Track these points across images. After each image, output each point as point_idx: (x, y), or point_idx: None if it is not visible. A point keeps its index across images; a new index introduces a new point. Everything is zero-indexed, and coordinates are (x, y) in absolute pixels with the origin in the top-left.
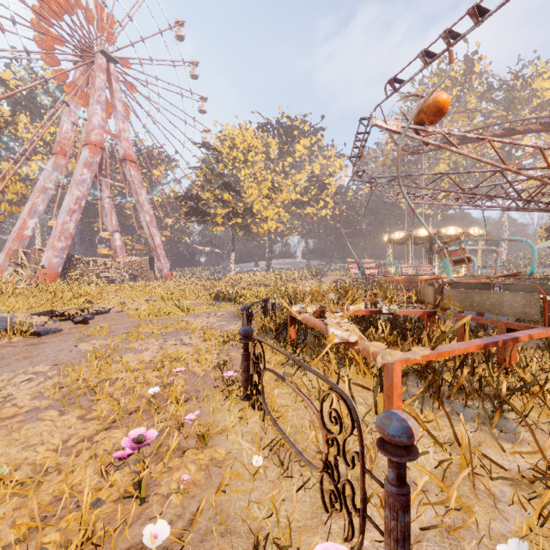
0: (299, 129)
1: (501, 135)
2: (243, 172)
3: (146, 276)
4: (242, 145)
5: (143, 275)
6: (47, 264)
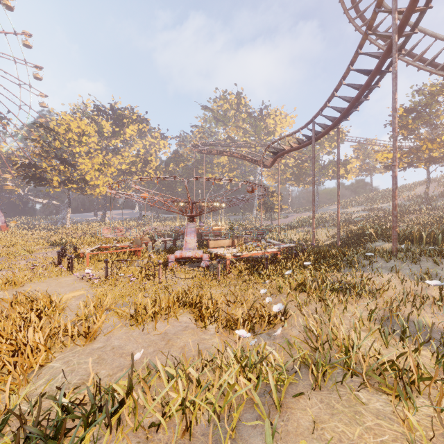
0: (128, 119)
1: (230, 156)
2: (78, 149)
3: None
4: (77, 129)
5: None
6: None
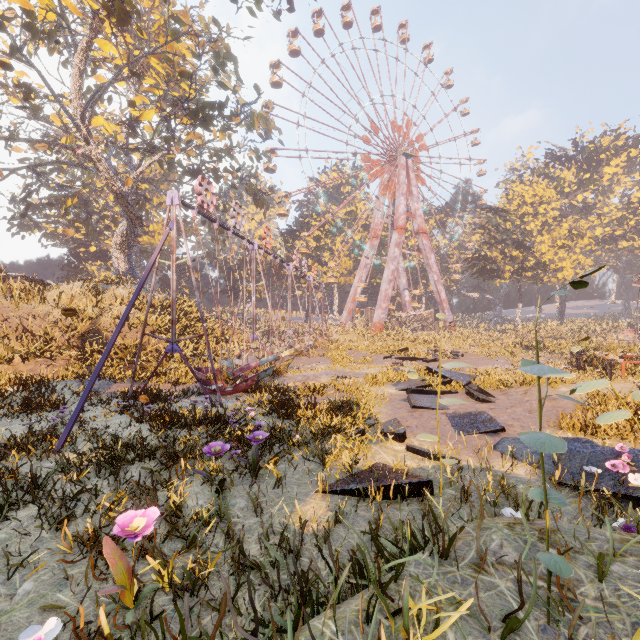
0: (608, 151)
1: None
2: (532, 224)
3: (432, 326)
4: (532, 199)
5: (429, 325)
6: (378, 319)
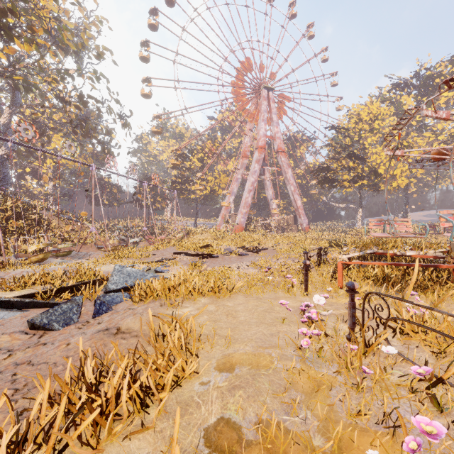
0: (442, 75)
1: None
2: (369, 139)
3: (291, 228)
4: (368, 117)
5: (289, 228)
6: (238, 222)
